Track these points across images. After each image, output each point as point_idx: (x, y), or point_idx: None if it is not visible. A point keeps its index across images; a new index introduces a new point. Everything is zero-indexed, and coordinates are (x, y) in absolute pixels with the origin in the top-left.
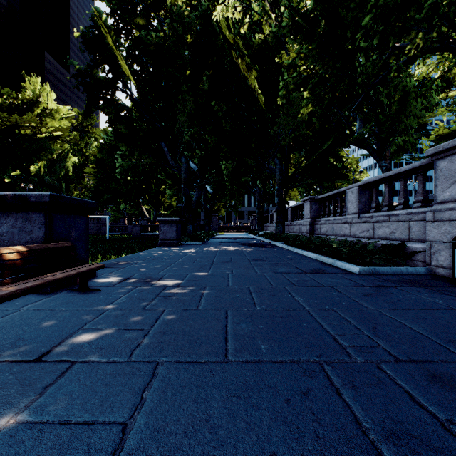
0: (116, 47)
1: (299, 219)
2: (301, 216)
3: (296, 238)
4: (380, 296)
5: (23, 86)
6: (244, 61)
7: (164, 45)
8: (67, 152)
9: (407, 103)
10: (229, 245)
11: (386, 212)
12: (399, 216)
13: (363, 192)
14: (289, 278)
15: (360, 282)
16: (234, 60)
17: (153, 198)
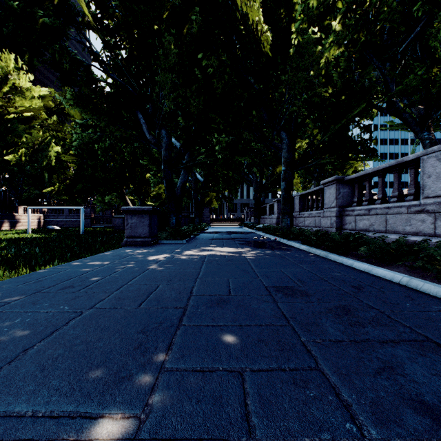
0: None
1: (313, 209)
2: (316, 206)
3: (317, 235)
4: None
5: None
6: None
7: None
8: (50, 140)
9: None
10: (222, 244)
11: None
12: None
13: None
14: None
15: None
16: None
17: (137, 187)
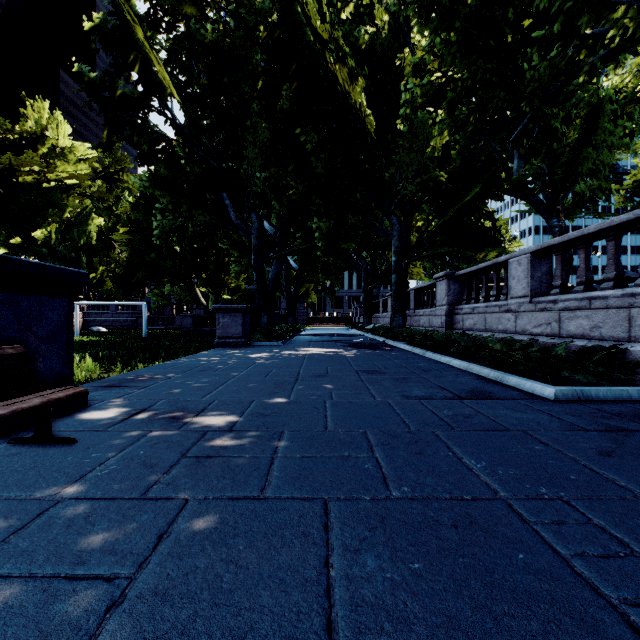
0: (151, 45)
1: (428, 307)
2: (431, 303)
3: (425, 335)
4: (634, 455)
5: (23, 114)
6: (346, 64)
7: (224, 44)
8: (89, 211)
9: (599, 127)
10: (322, 346)
11: (582, 294)
12: (609, 299)
13: (537, 261)
14: (435, 409)
15: (571, 419)
16: (331, 66)
17: (212, 276)
